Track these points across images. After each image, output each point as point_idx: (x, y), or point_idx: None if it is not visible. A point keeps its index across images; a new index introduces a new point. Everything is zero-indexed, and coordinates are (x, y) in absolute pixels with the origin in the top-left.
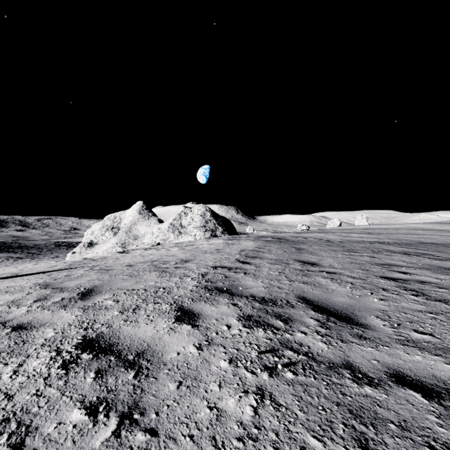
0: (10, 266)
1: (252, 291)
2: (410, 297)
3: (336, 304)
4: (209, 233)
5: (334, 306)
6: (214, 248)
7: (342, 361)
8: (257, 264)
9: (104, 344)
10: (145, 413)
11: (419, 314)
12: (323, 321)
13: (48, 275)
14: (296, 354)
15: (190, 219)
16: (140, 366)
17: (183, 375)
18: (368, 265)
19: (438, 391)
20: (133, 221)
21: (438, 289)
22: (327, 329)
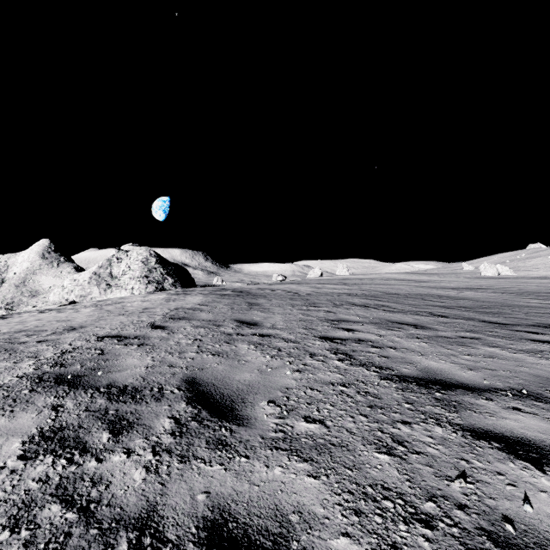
0: None
1: (118, 376)
2: (334, 363)
3: (232, 385)
4: (154, 285)
5: (225, 390)
6: (143, 307)
7: (143, 510)
8: (176, 328)
9: None
10: None
11: (328, 389)
12: (185, 421)
13: None
14: (65, 510)
15: (125, 267)
16: None
17: None
18: (317, 322)
19: (260, 545)
20: (30, 269)
21: (371, 349)
22: (178, 436)
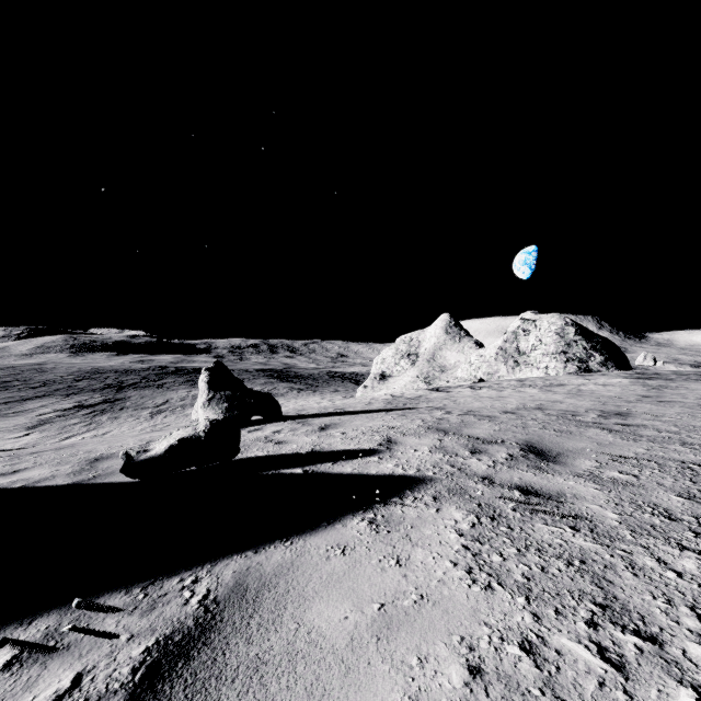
0: (297, 398)
1: None
2: None
3: None
4: (575, 364)
5: None
6: (628, 393)
7: None
8: None
9: None
10: None
11: None
12: None
13: (401, 415)
14: None
15: (534, 340)
16: None
17: None
18: None
19: None
20: (437, 345)
21: None
22: None
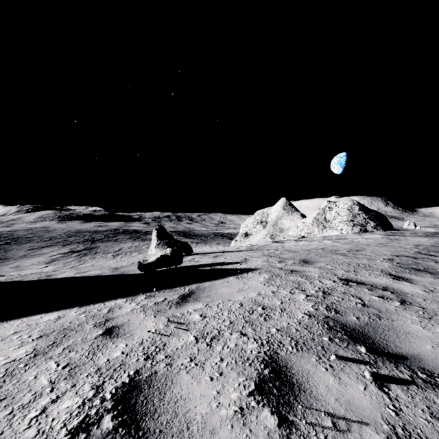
0: (196, 247)
1: None
2: None
3: None
4: (358, 227)
5: None
6: (374, 242)
7: None
8: None
9: (356, 281)
10: (412, 303)
11: None
12: None
13: (253, 252)
14: None
15: (335, 214)
16: (390, 291)
17: (424, 298)
18: None
19: None
20: (278, 216)
21: None
22: None
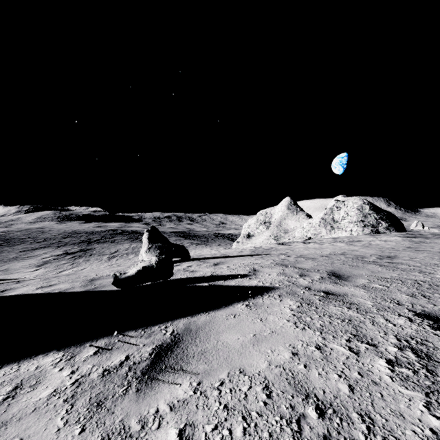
0: (196, 249)
1: None
2: None
3: None
4: (369, 228)
5: None
6: (399, 246)
7: None
8: None
9: None
10: None
11: None
12: None
13: (260, 257)
14: None
15: (343, 214)
16: None
17: None
18: None
19: None
20: (282, 216)
21: None
22: None
